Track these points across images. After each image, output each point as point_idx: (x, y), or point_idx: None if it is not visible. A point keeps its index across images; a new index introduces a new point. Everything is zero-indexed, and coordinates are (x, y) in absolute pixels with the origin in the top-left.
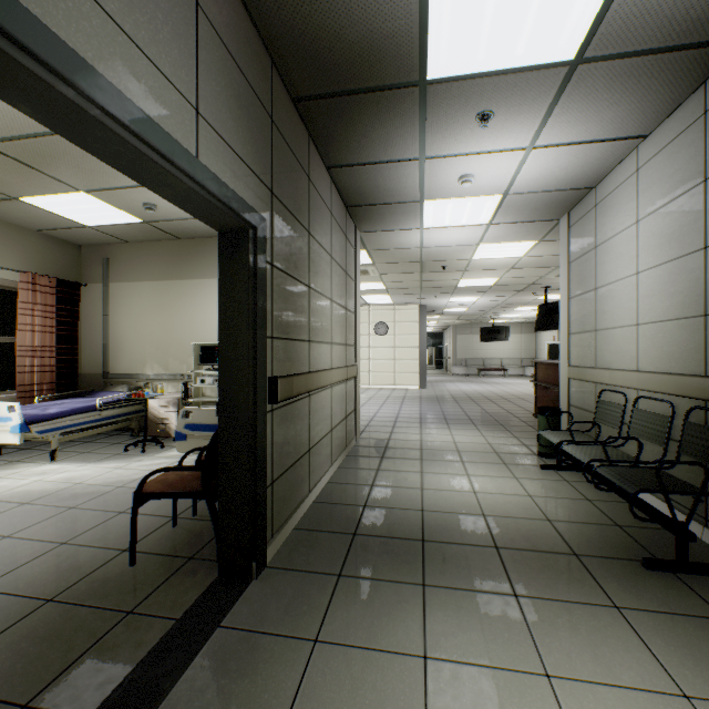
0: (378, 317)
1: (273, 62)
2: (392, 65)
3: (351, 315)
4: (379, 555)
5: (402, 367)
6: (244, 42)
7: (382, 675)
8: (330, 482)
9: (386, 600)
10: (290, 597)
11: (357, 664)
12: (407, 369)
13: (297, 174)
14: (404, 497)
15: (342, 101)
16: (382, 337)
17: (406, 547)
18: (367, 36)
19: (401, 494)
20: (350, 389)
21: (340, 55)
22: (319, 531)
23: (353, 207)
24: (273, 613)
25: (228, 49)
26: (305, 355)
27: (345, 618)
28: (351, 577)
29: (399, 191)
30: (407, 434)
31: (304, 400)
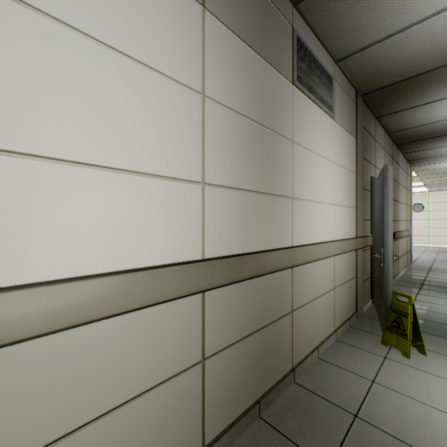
0: (414, 200)
1: (392, 141)
2: (439, 133)
3: (408, 207)
4: (434, 288)
5: (436, 232)
6: (388, 145)
7: (439, 299)
8: (404, 274)
9: (438, 293)
10: (404, 288)
11: (431, 297)
12: (440, 234)
13: (395, 166)
14: (443, 281)
15: (416, 142)
16: (418, 213)
17: (445, 288)
18: (430, 132)
19: (441, 280)
20: (408, 240)
21: (418, 136)
22: (406, 282)
23: (411, 160)
24: (400, 289)
25: (387, 152)
26: (397, 225)
27: (425, 293)
28: (424, 289)
29: (439, 153)
30: (442, 266)
31: (396, 240)
